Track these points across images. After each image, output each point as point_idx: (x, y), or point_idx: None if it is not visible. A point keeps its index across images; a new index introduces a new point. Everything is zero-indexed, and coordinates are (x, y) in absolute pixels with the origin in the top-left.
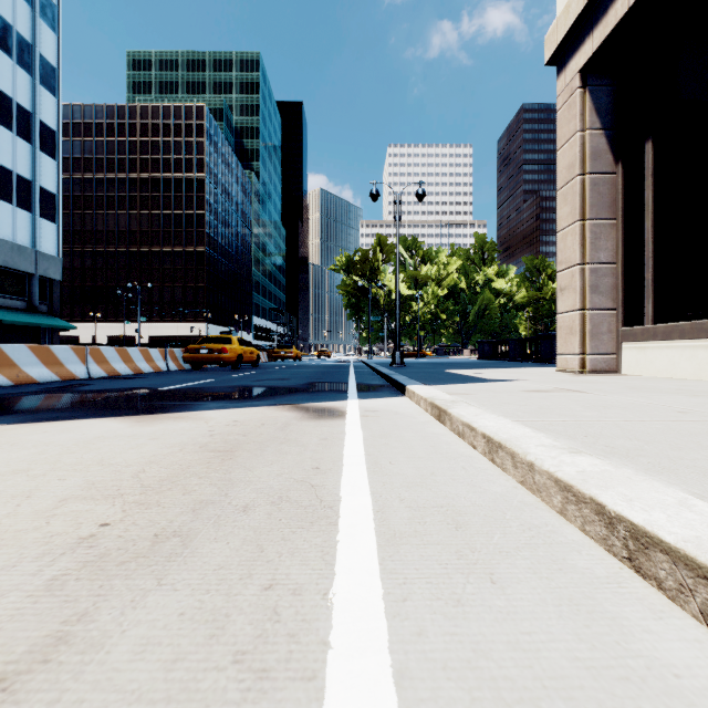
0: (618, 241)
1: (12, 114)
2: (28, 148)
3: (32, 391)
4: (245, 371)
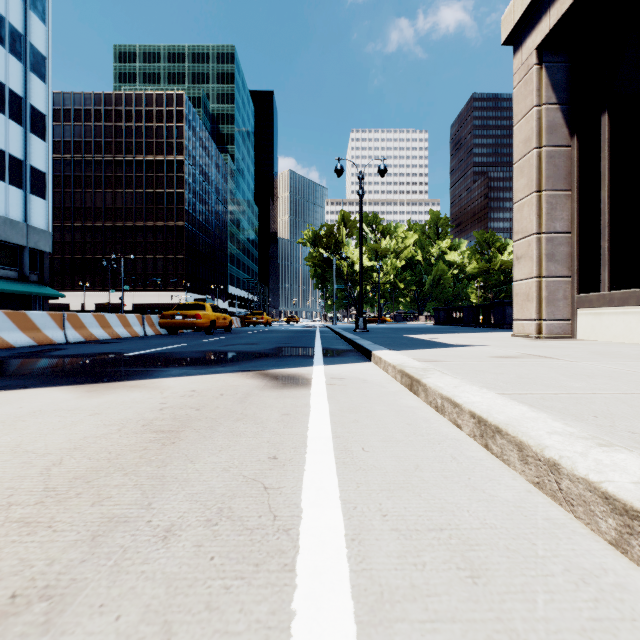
0: (574, 211)
1: (5, 99)
2: (19, 130)
3: (2, 356)
4: (217, 335)
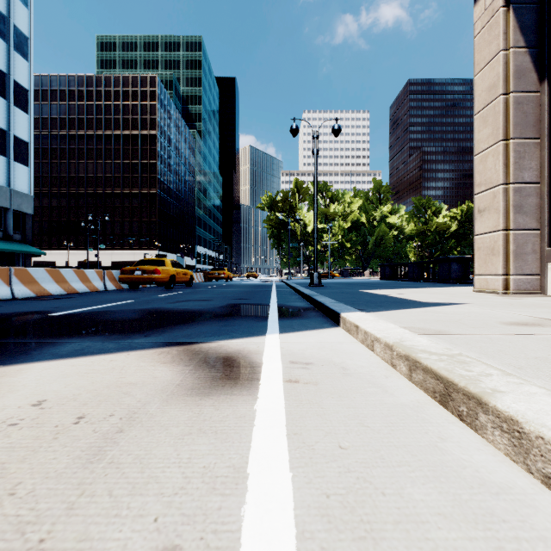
0: (544, 160)
1: None
2: (3, 103)
3: None
4: (175, 290)
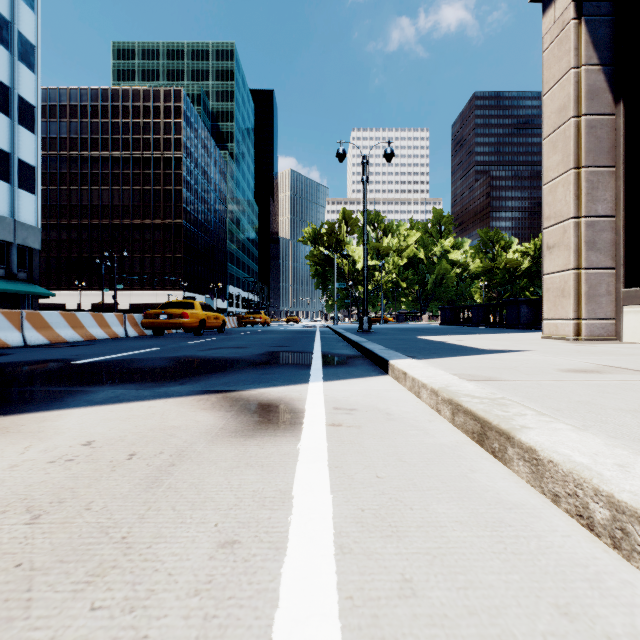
0: (619, 191)
1: None
2: (6, 122)
3: None
4: (206, 337)
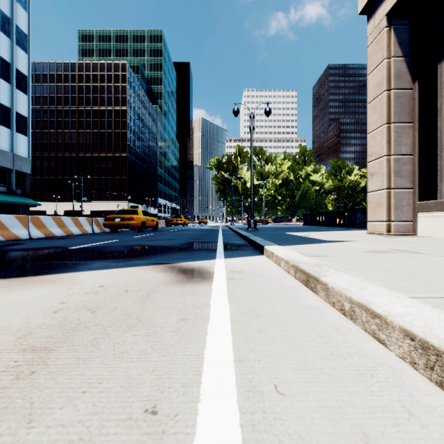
0: (415, 138)
1: None
2: (8, 87)
3: None
4: (146, 233)
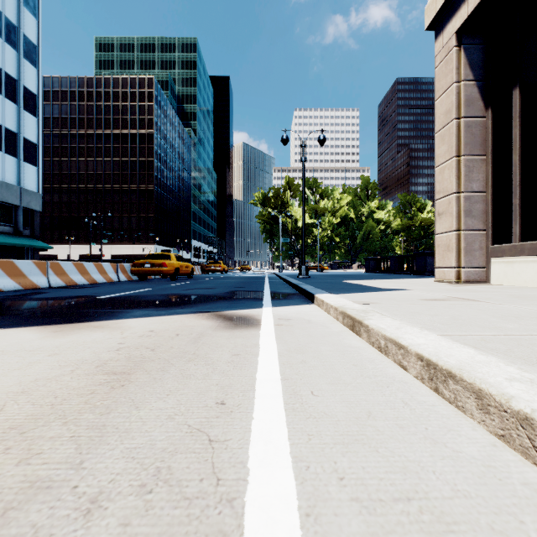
0: (488, 173)
1: (1, 81)
2: (14, 108)
3: None
4: (180, 281)
